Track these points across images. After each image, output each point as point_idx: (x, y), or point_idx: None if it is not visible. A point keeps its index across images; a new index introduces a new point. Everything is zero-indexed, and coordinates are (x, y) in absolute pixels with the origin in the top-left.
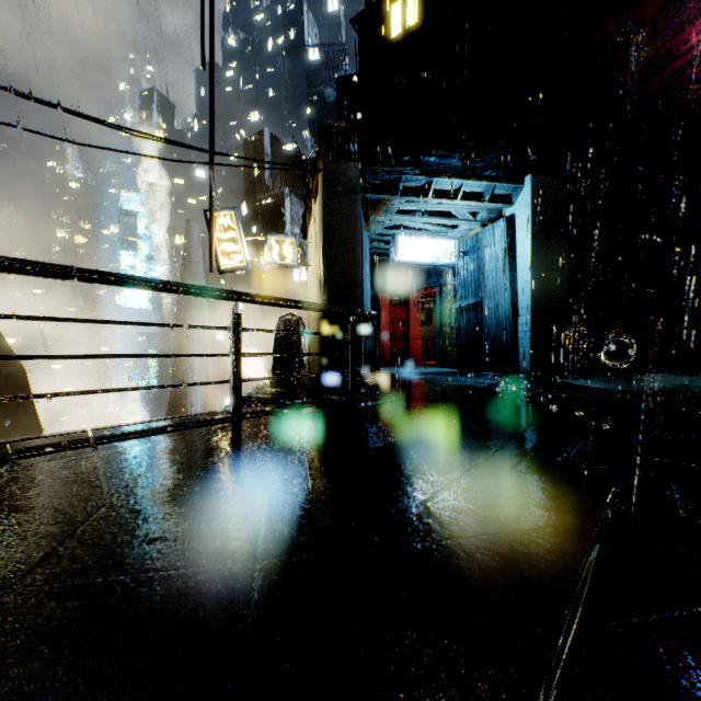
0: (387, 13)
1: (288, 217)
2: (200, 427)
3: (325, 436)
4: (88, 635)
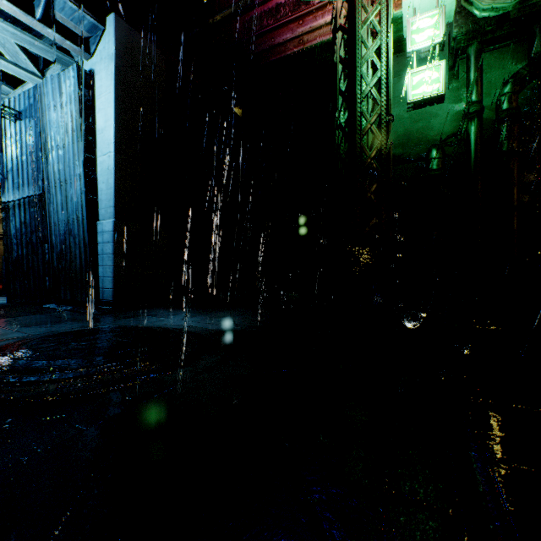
0: None
1: None
2: None
3: None
4: None
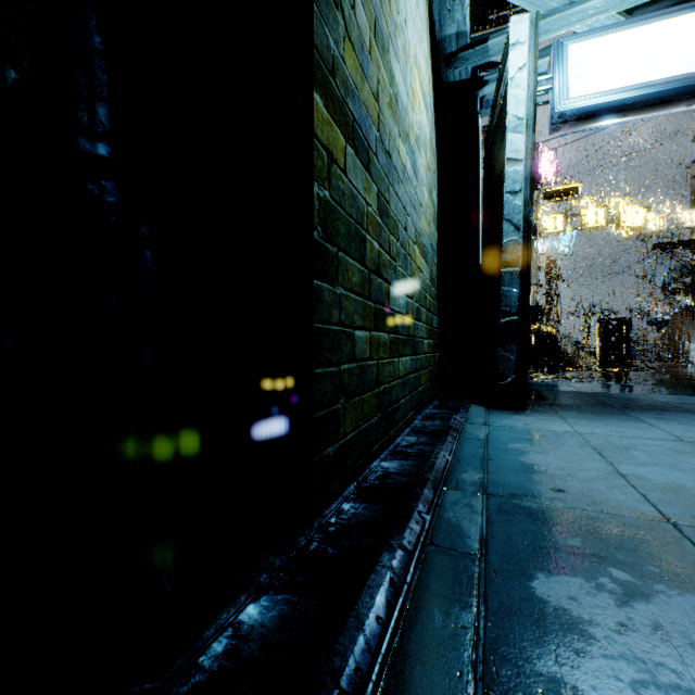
0: None
1: None
2: None
3: None
4: None
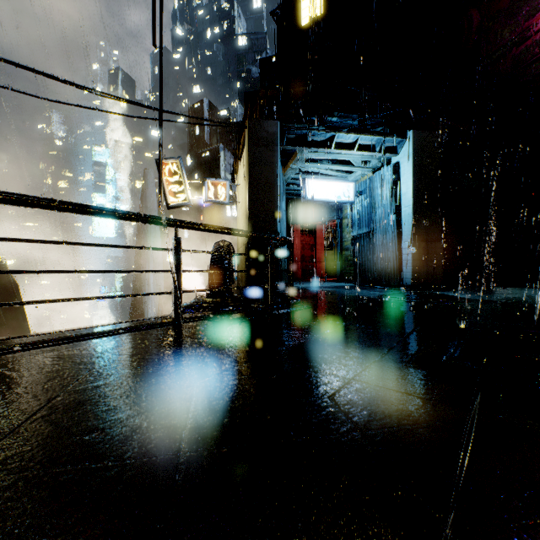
0: (299, 7)
1: (222, 166)
2: (147, 330)
3: (249, 337)
4: (8, 536)
